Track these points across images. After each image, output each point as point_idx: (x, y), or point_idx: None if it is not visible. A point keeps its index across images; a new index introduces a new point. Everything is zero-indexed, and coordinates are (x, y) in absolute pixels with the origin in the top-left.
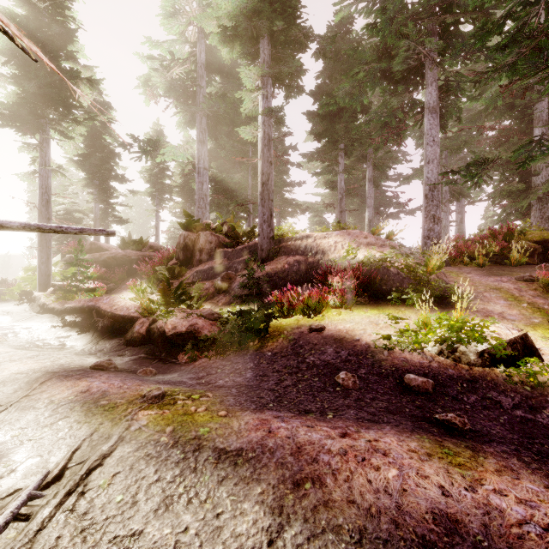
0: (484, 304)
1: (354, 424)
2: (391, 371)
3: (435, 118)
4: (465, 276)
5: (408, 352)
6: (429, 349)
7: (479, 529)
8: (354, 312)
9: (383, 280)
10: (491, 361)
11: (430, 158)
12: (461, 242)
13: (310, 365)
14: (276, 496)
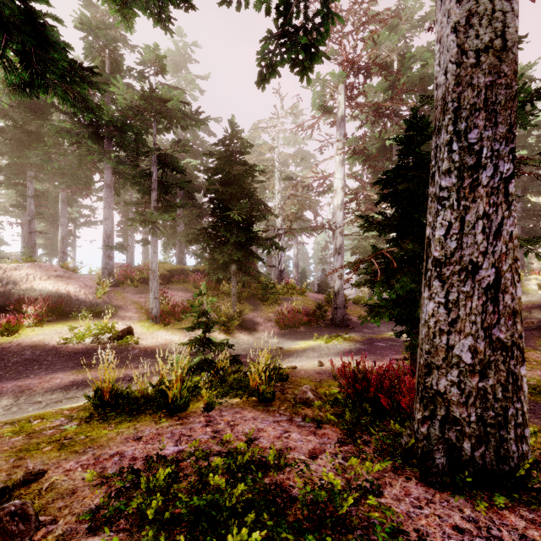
0: (125, 312)
1: (45, 374)
2: (66, 354)
3: (110, 192)
4: (124, 295)
5: (77, 344)
6: (88, 340)
7: (81, 379)
8: (45, 328)
9: (67, 305)
10: (114, 340)
11: (107, 216)
12: (129, 270)
13: (15, 363)
14: (14, 395)
